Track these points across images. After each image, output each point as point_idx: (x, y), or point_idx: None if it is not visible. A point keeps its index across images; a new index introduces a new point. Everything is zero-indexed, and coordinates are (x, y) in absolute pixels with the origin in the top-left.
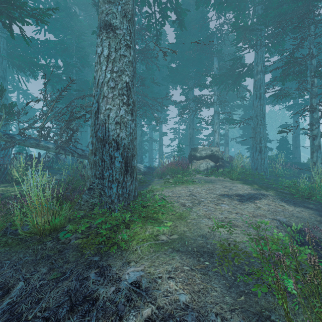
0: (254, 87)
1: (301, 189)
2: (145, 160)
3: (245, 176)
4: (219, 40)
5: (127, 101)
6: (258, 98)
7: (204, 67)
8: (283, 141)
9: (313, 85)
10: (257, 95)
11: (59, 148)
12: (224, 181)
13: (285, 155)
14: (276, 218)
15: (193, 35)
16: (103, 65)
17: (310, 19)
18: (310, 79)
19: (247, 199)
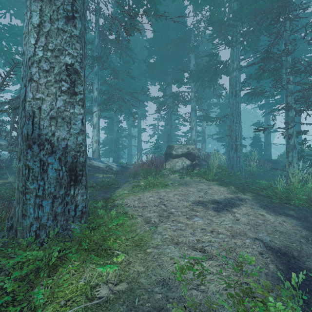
0: (230, 84)
1: (279, 192)
2: (125, 155)
3: (222, 177)
4: (196, 37)
5: (67, 87)
6: (234, 96)
7: (182, 63)
8: (256, 138)
9: (288, 82)
10: (233, 92)
11: (11, 145)
12: (199, 183)
13: (258, 152)
14: (259, 236)
15: (171, 31)
16: (32, 35)
17: (286, 13)
18: (285, 76)
19: (224, 208)
